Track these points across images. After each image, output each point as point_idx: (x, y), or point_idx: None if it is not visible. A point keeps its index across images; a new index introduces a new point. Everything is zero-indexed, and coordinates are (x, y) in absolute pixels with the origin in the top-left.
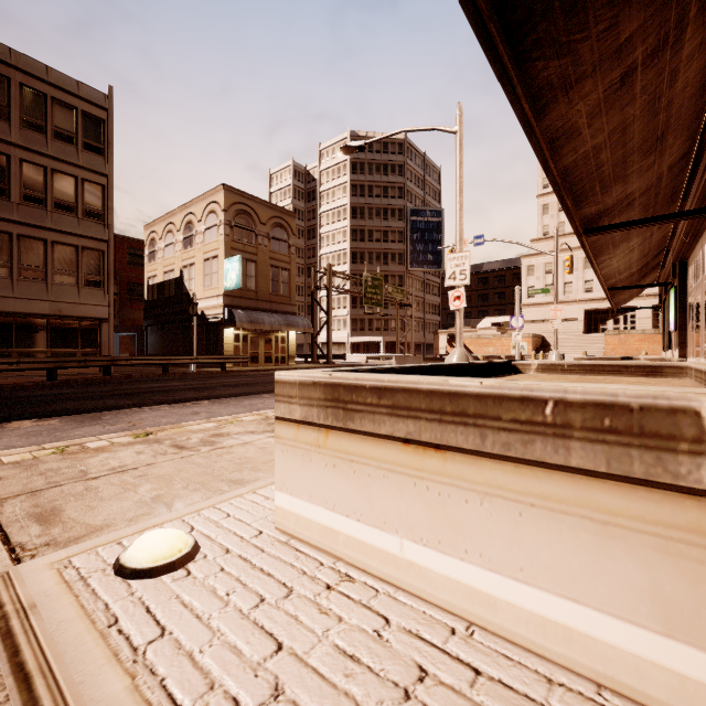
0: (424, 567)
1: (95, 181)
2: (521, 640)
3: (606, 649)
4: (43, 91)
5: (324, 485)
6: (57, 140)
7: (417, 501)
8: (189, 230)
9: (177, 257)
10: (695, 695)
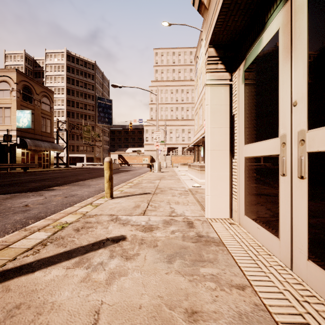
0: None
1: None
2: None
3: None
4: None
5: None
6: None
7: None
8: None
9: None
10: None
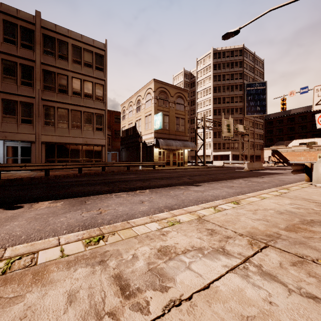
0: None
1: (100, 83)
2: None
3: None
4: (80, 46)
5: None
6: (85, 67)
7: None
8: (138, 103)
9: (133, 117)
10: None
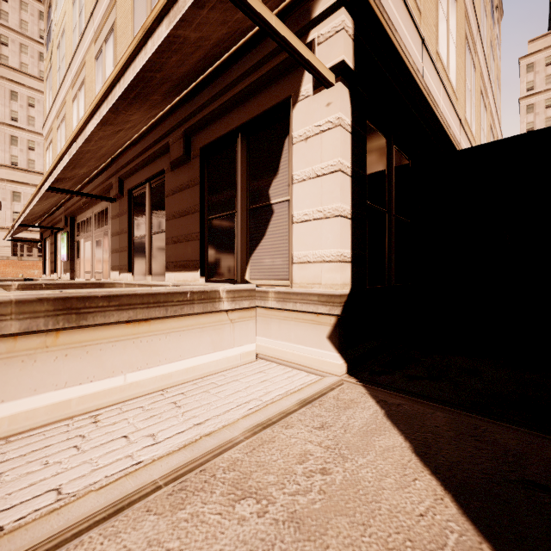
0: (139, 381)
1: None
2: (180, 382)
3: (203, 366)
4: None
5: (55, 374)
6: None
7: (135, 350)
8: None
9: None
10: (219, 363)
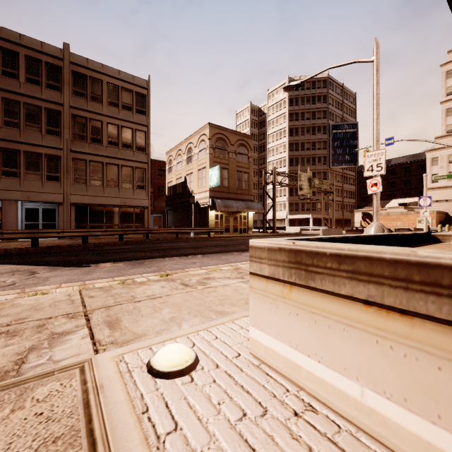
0: (387, 418)
1: (141, 130)
2: None
3: None
4: (117, 84)
5: (288, 328)
6: (124, 110)
7: (379, 357)
8: (189, 152)
9: (183, 169)
10: None
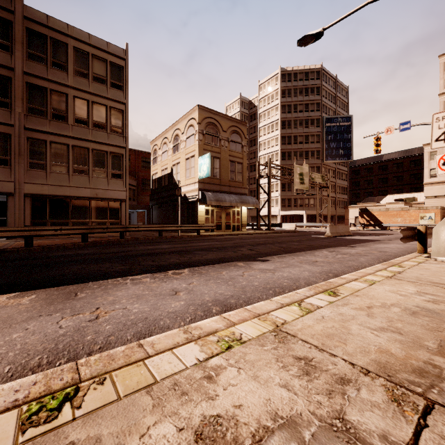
0: None
1: (117, 108)
2: None
3: None
4: (87, 50)
5: None
6: (95, 82)
7: None
8: (176, 140)
9: (169, 159)
10: None
